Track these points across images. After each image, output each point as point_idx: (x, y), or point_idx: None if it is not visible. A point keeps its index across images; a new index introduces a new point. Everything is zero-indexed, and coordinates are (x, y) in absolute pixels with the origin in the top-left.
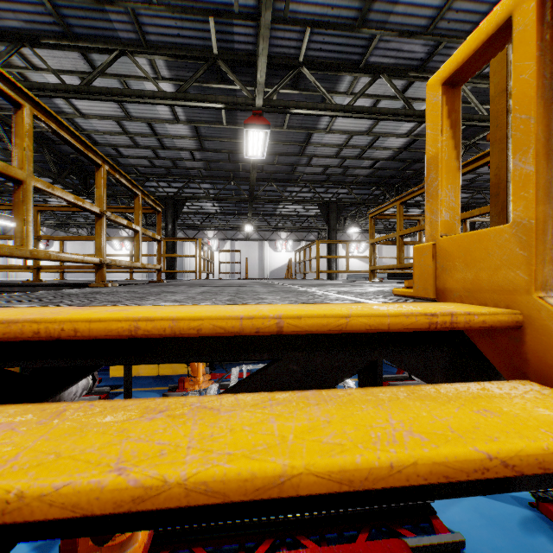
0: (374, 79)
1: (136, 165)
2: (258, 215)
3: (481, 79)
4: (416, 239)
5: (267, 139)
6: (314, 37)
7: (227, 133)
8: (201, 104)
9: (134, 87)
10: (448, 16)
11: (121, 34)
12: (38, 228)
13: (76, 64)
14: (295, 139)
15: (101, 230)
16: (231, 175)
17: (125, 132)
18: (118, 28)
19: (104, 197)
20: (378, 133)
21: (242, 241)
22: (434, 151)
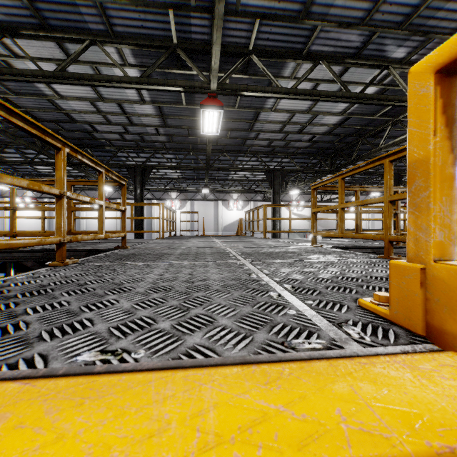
0: (315, 65)
1: (110, 139)
2: (214, 180)
3: (409, 65)
4: (346, 199)
5: (221, 118)
6: (263, 28)
7: (187, 112)
8: (163, 88)
9: (104, 73)
10: (383, 9)
11: (91, 25)
12: (15, 200)
13: (53, 52)
14: (245, 117)
15: (61, 210)
16: (190, 147)
17: (99, 111)
18: (88, 21)
19: (64, 178)
20: (316, 112)
21: (200, 201)
22: (421, 154)
